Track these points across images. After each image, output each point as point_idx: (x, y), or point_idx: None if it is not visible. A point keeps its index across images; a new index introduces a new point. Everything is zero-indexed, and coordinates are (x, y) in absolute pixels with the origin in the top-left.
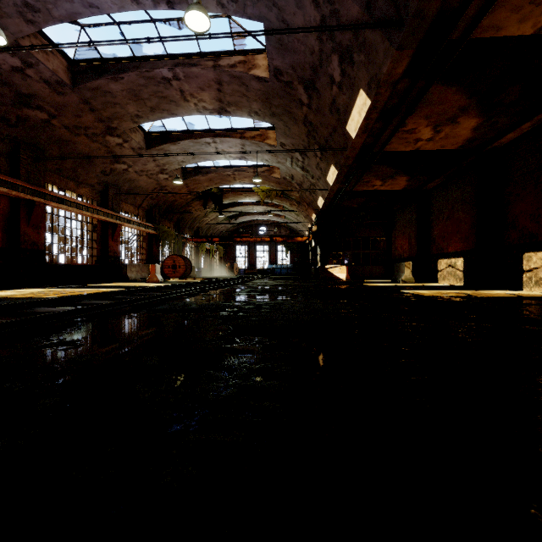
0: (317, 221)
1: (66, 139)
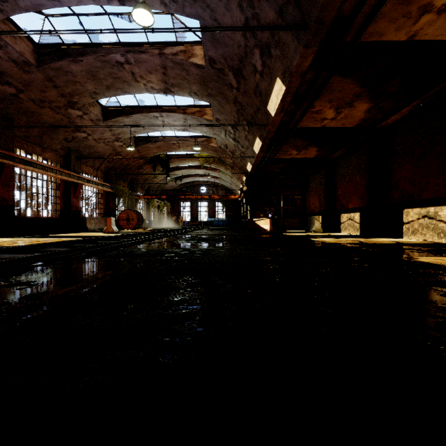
0: (246, 182)
1: (32, 110)
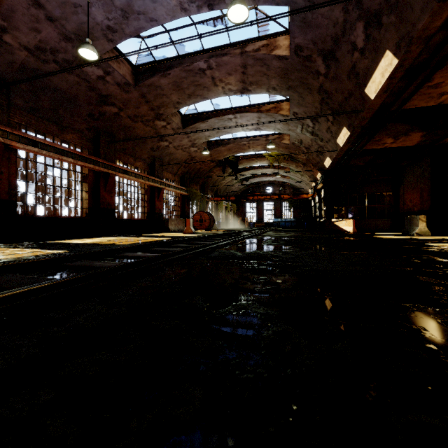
0: (323, 179)
1: (129, 126)
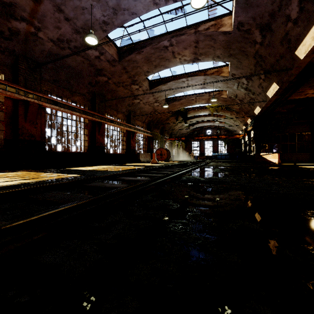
0: (253, 123)
1: (114, 89)
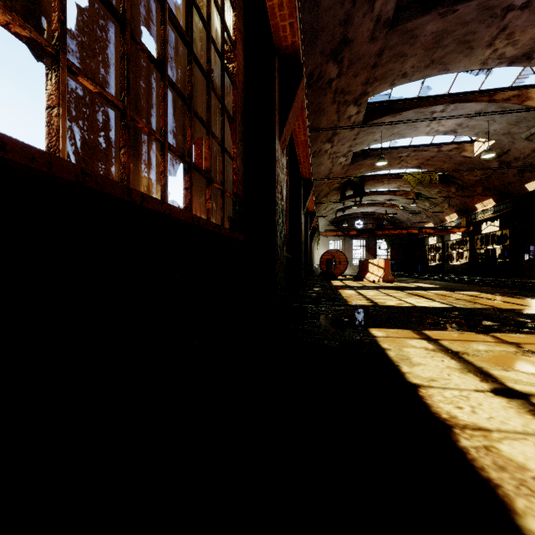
0: (514, 207)
1: (323, 108)
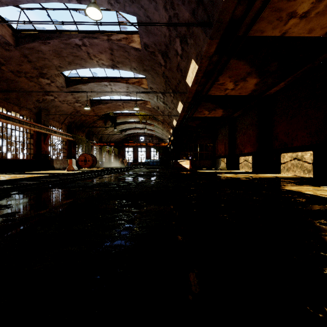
0: (173, 134)
1: (12, 79)
